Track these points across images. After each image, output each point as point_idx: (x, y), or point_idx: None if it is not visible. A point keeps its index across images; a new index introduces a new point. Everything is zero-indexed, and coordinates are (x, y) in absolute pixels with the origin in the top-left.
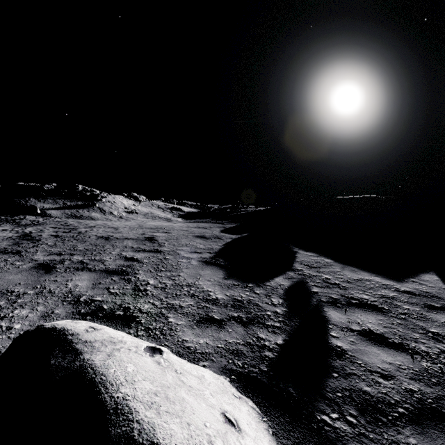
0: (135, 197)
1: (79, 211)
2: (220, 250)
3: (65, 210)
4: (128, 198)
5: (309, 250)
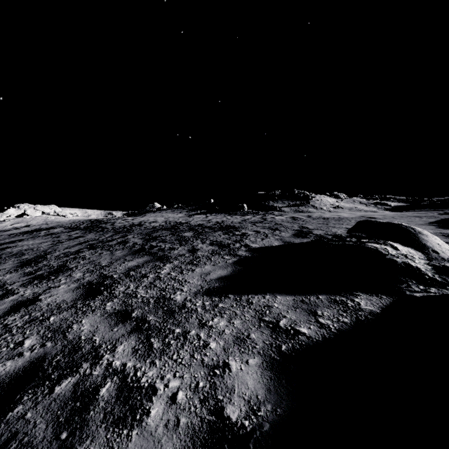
0: (336, 195)
1: (299, 208)
2: (435, 221)
3: (291, 207)
4: (331, 197)
5: None
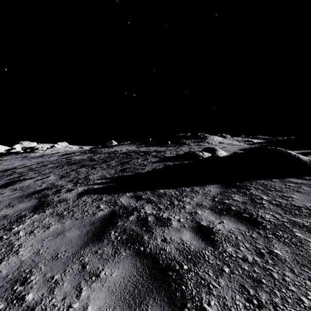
0: (224, 136)
1: (199, 143)
2: (244, 148)
3: (195, 143)
4: (220, 137)
5: (282, 148)
